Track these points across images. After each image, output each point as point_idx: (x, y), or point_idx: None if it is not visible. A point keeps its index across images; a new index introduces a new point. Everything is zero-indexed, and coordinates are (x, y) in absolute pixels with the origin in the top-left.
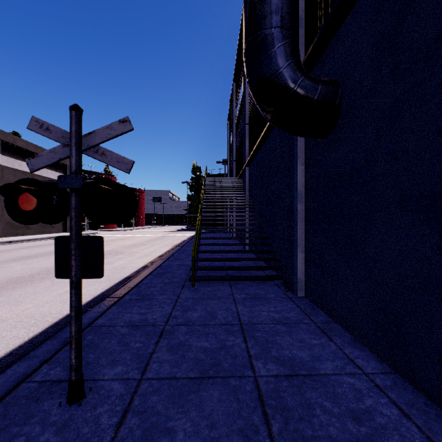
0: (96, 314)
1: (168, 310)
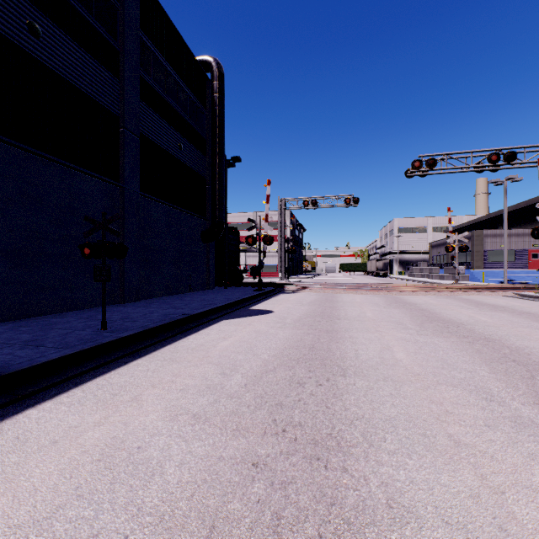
0: (50, 354)
1: None
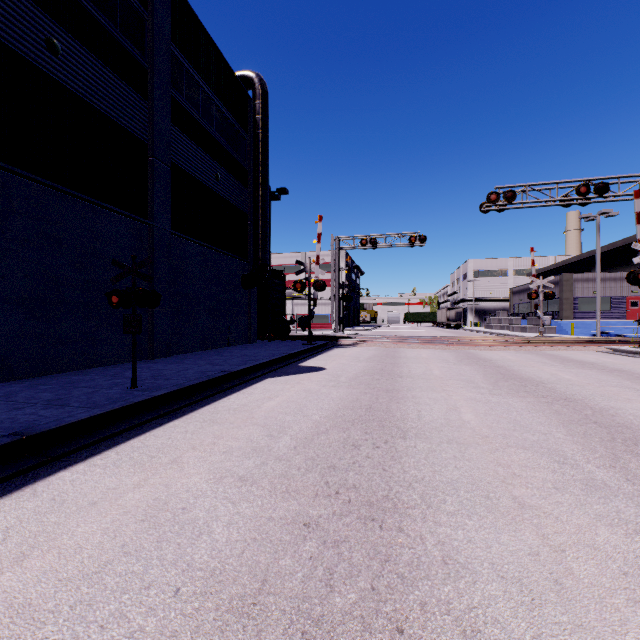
0: (79, 414)
1: (1, 414)
